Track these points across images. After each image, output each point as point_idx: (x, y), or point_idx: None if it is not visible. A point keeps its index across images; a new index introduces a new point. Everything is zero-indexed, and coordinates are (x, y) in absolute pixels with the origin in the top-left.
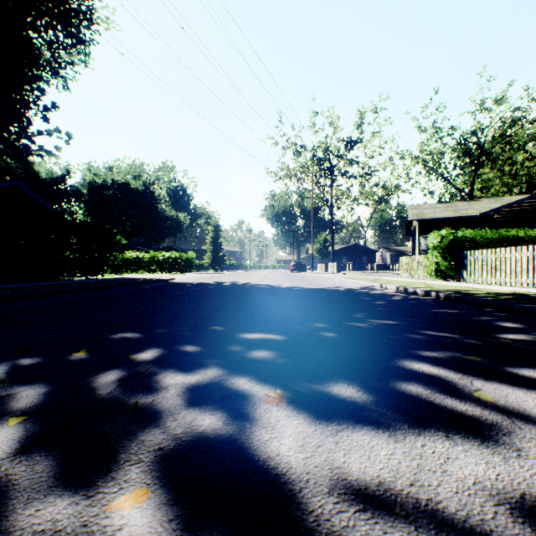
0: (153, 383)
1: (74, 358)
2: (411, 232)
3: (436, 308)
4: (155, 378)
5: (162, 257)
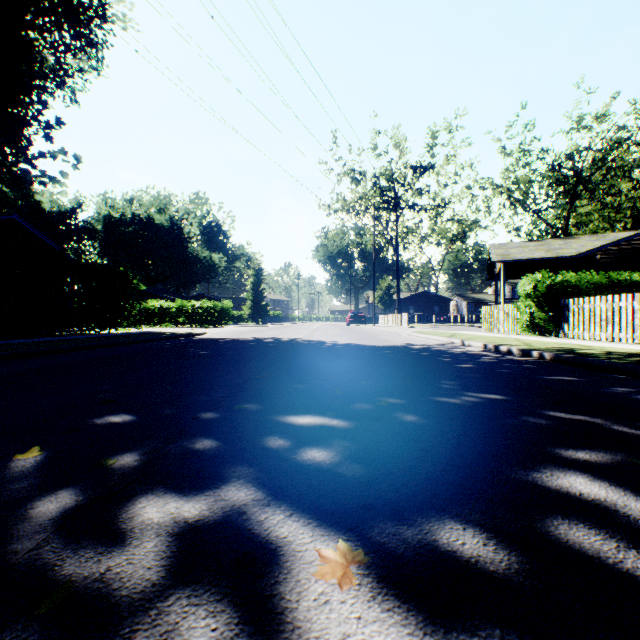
0: (121, 524)
1: (12, 465)
2: (494, 276)
3: (546, 374)
4: (128, 511)
5: (191, 307)
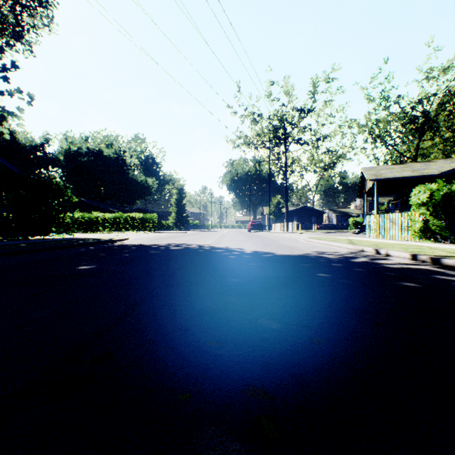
0: None
1: None
2: (363, 193)
3: None
4: None
5: (126, 217)
